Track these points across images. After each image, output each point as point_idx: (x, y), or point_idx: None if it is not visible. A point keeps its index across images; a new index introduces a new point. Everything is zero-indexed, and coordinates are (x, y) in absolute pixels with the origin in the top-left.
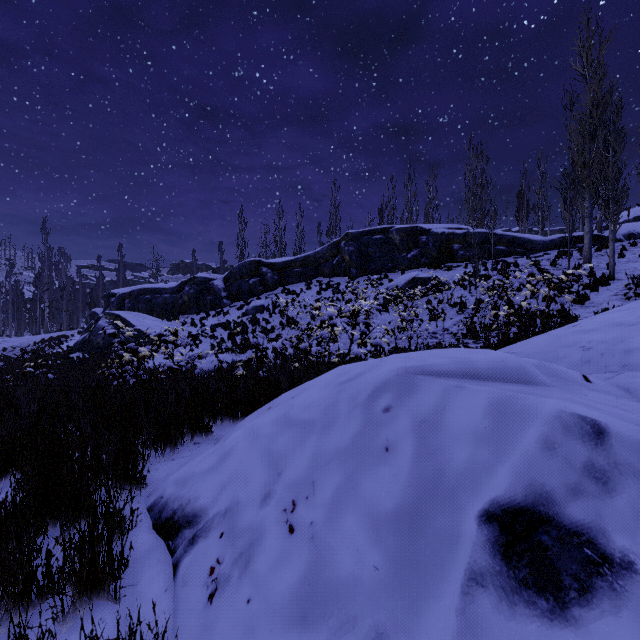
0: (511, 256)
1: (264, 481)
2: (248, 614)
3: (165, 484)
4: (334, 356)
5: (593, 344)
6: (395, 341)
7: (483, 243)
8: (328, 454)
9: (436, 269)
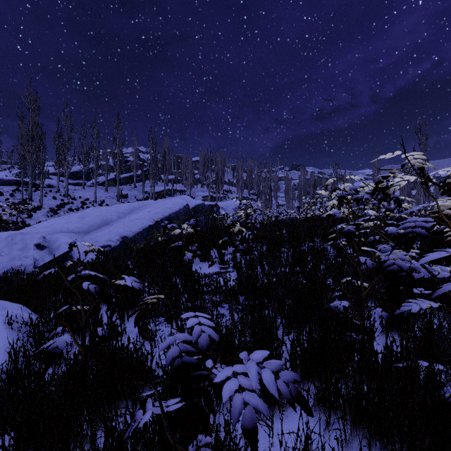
0: None
1: None
2: (1, 264)
3: None
4: None
5: (40, 231)
6: None
7: None
8: (2, 247)
9: None
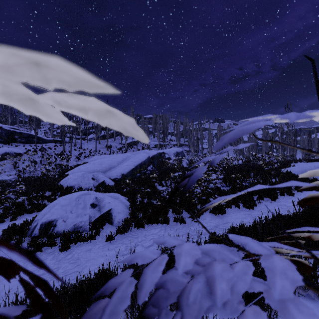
0: (39, 143)
1: (77, 182)
2: (83, 186)
3: (65, 186)
4: (45, 177)
5: (84, 171)
6: (24, 174)
7: (28, 137)
8: (81, 179)
9: (9, 145)
